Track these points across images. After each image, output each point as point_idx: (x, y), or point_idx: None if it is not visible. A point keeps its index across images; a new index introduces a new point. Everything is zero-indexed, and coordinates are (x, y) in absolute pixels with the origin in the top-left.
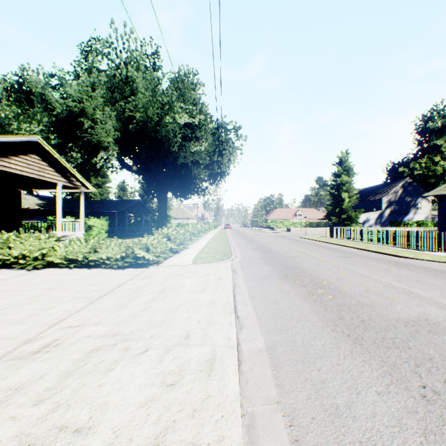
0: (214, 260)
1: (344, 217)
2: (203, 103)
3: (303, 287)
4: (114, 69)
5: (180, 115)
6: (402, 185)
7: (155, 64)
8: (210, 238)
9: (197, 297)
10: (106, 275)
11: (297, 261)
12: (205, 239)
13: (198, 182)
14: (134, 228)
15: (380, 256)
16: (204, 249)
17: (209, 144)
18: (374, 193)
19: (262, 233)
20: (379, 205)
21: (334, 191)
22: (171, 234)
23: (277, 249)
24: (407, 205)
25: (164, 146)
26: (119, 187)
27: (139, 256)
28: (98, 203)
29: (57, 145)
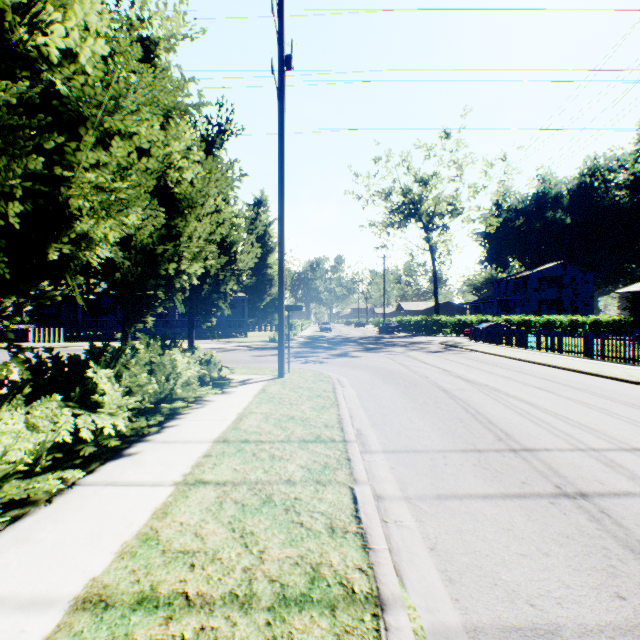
0: None
1: None
2: None
3: None
4: None
5: None
6: None
7: None
8: None
9: None
10: None
11: None
12: None
13: None
14: None
15: None
16: None
17: None
18: None
19: None
20: None
21: None
22: None
23: None
24: None
25: None
26: None
27: None
28: None
29: None
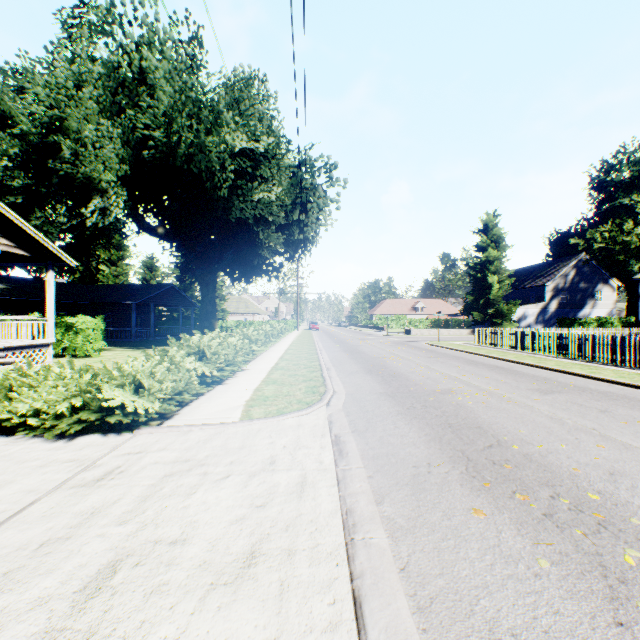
0: (290, 407)
1: (492, 312)
2: (274, 117)
3: (555, 528)
4: (118, 54)
5: (234, 135)
6: (575, 264)
7: (194, 58)
8: (287, 348)
9: (215, 636)
10: (3, 468)
11: (464, 405)
12: (277, 349)
13: (266, 256)
14: (167, 329)
15: (610, 388)
16: (273, 374)
17: (284, 190)
18: (533, 276)
19: (368, 336)
20: (541, 294)
21: (476, 273)
22: (207, 347)
23: (407, 370)
24: (582, 295)
25: (205, 190)
26: (144, 264)
27: (117, 405)
28: (105, 290)
29: (25, 190)
